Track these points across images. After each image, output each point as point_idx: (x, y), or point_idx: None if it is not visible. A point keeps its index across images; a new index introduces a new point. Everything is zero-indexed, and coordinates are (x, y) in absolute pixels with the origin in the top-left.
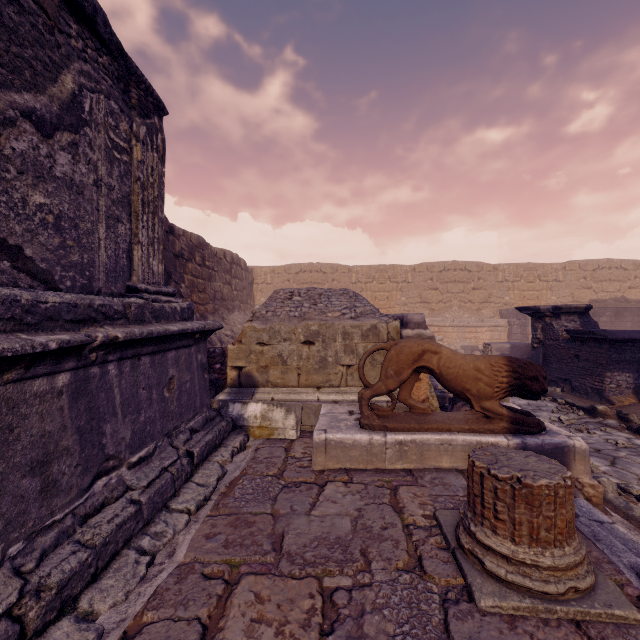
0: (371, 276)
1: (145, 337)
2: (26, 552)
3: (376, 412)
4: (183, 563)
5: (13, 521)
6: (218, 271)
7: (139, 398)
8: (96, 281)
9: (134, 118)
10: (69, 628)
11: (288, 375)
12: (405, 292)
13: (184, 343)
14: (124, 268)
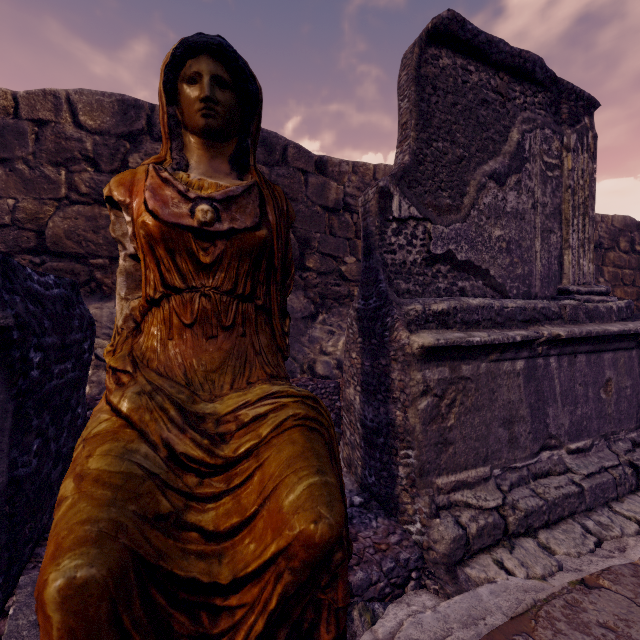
0: None
1: (583, 336)
2: (501, 478)
3: None
4: (638, 564)
5: (494, 453)
6: None
7: (575, 392)
8: (533, 288)
9: (564, 132)
10: (534, 546)
11: None
12: None
13: (623, 345)
14: (555, 273)
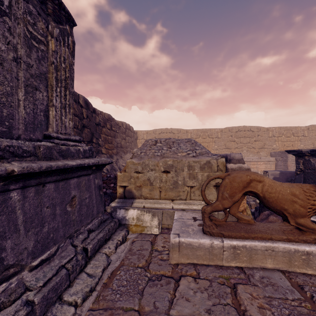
0: (198, 134)
1: (44, 170)
2: None
3: (214, 222)
4: None
5: None
6: (119, 132)
7: (43, 215)
8: (16, 130)
9: (50, 22)
10: None
11: (153, 192)
12: (217, 143)
13: (84, 173)
14: (41, 122)
